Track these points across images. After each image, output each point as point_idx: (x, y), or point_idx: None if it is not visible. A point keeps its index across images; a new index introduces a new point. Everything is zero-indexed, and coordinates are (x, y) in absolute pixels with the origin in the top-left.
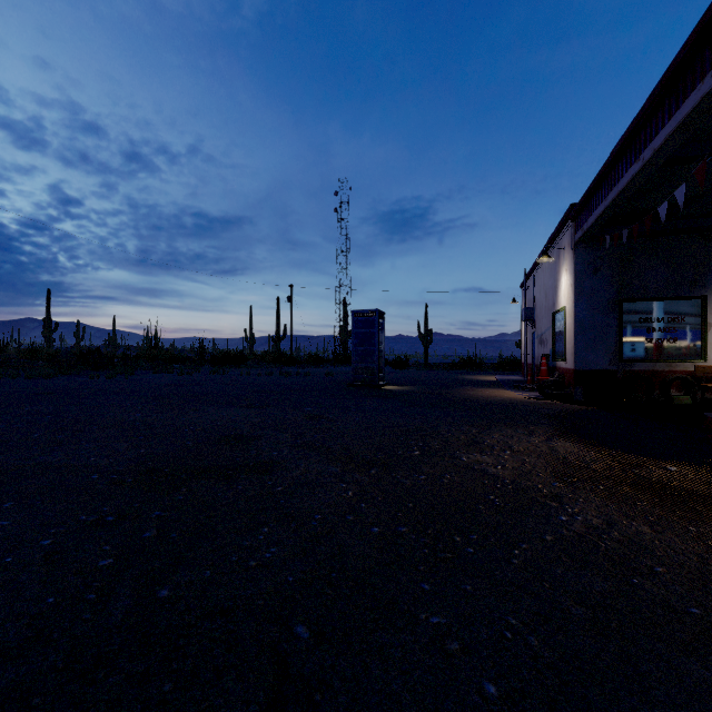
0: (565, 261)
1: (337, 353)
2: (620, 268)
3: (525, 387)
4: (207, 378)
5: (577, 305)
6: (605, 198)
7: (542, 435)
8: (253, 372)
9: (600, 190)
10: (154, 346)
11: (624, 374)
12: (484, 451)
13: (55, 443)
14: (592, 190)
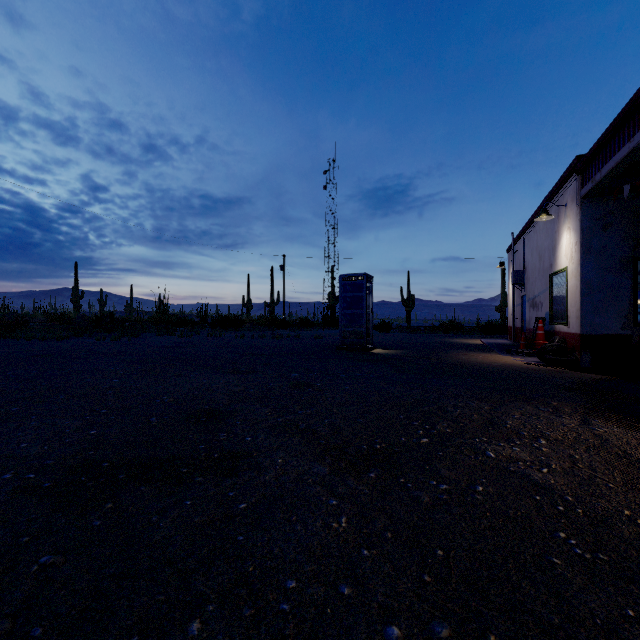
0: (567, 219)
1: (326, 317)
2: (634, 223)
3: (520, 352)
4: (204, 341)
5: (584, 264)
6: (630, 139)
7: (573, 415)
8: (247, 334)
9: (620, 133)
10: (162, 311)
11: (639, 339)
12: (510, 438)
13: (1, 418)
14: (609, 134)
